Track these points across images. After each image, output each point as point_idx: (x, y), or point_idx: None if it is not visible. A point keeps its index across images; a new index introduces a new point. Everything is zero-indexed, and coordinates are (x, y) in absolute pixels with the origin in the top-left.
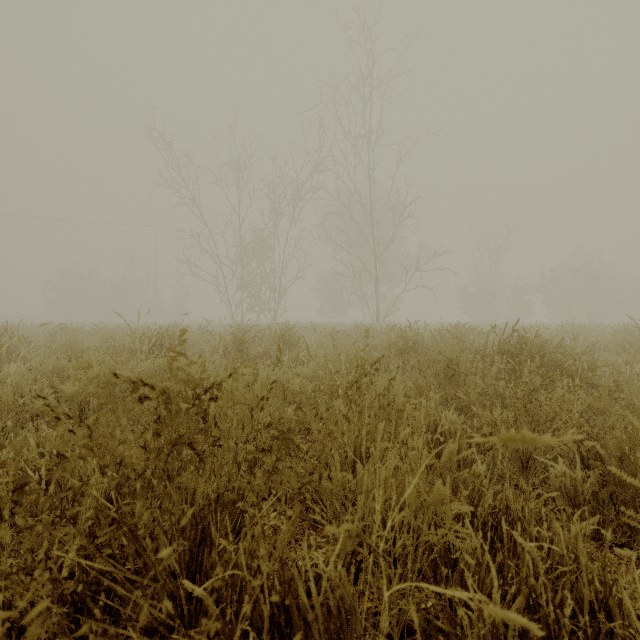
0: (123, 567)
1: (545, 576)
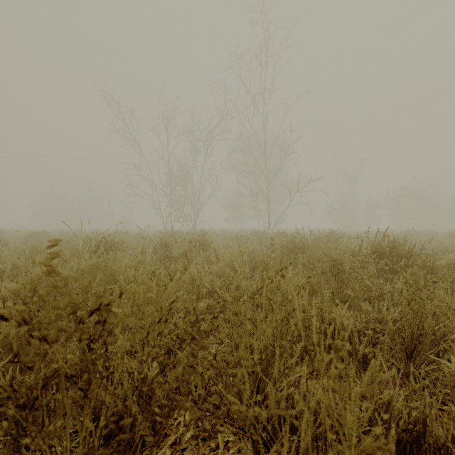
0: None
1: None
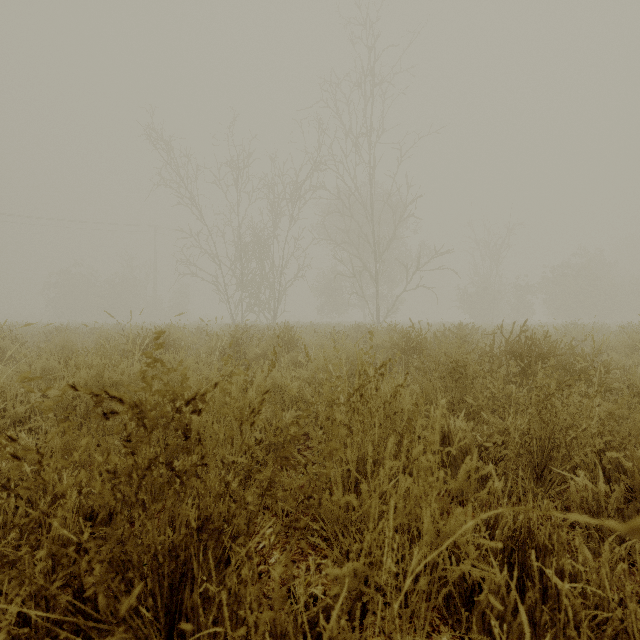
0: (94, 603)
1: (587, 625)
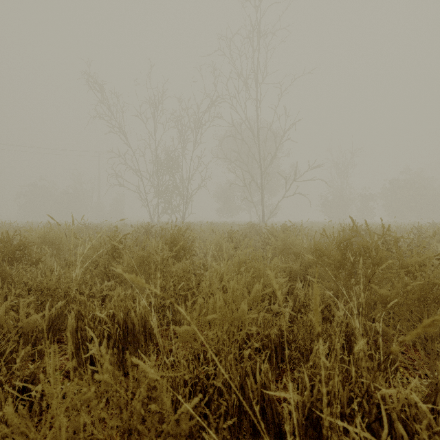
0: None
1: None
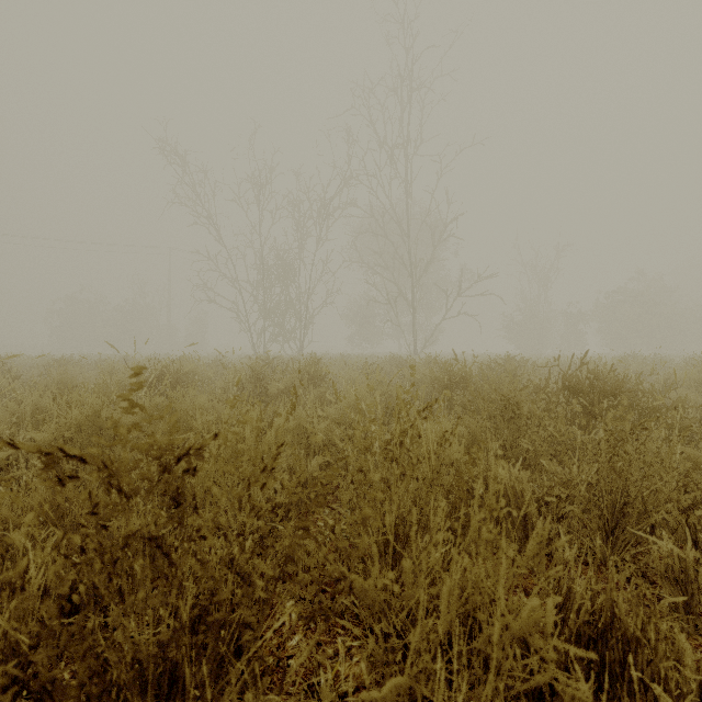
0: None
1: None
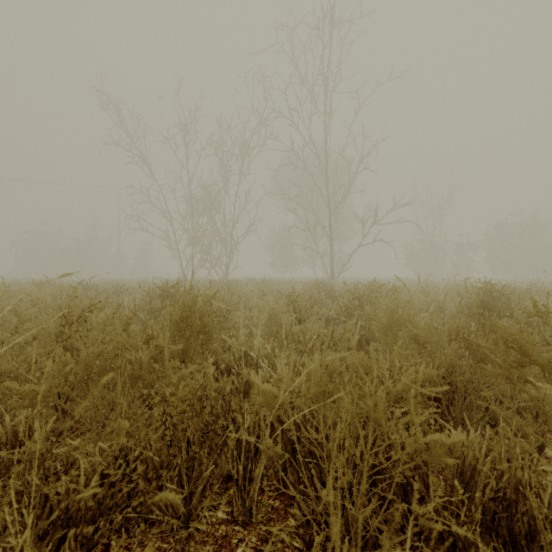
0: None
1: None
